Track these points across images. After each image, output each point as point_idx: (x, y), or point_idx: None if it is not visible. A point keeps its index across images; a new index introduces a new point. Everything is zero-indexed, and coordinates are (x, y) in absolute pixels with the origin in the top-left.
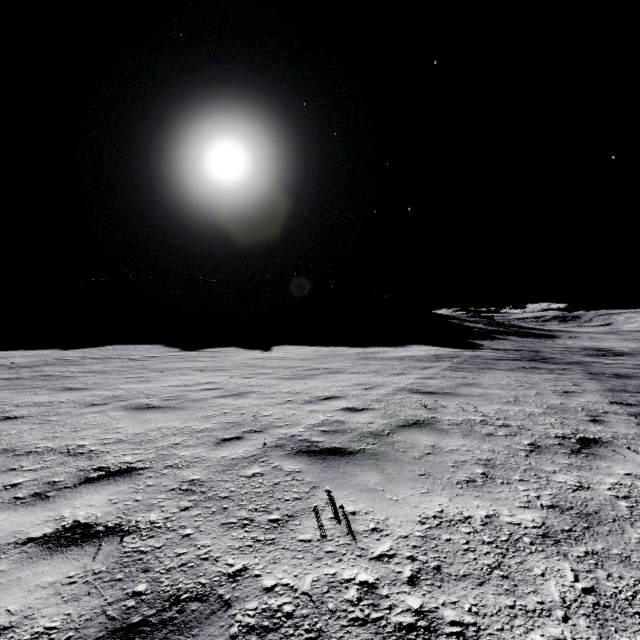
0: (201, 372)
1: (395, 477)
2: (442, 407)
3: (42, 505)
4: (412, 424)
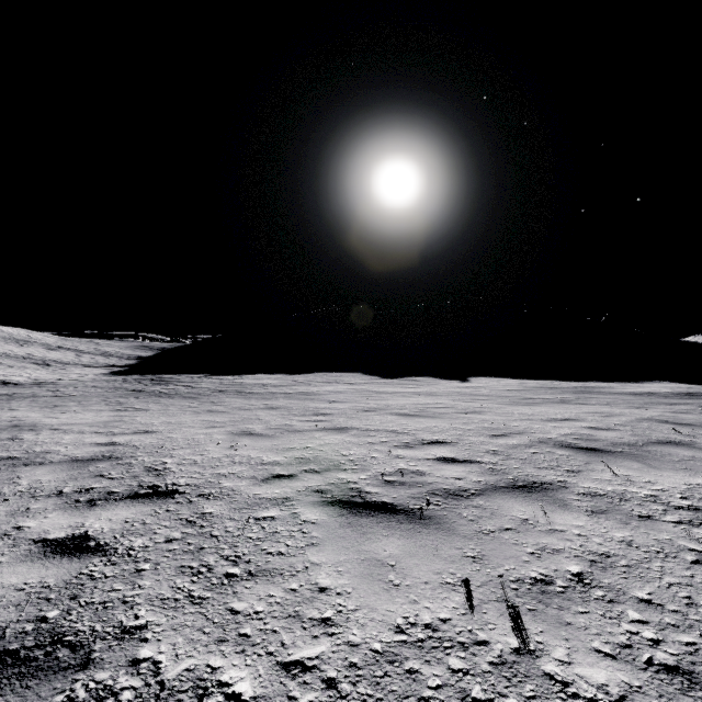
0: (420, 396)
1: (656, 467)
2: (701, 435)
3: (414, 449)
4: (666, 442)
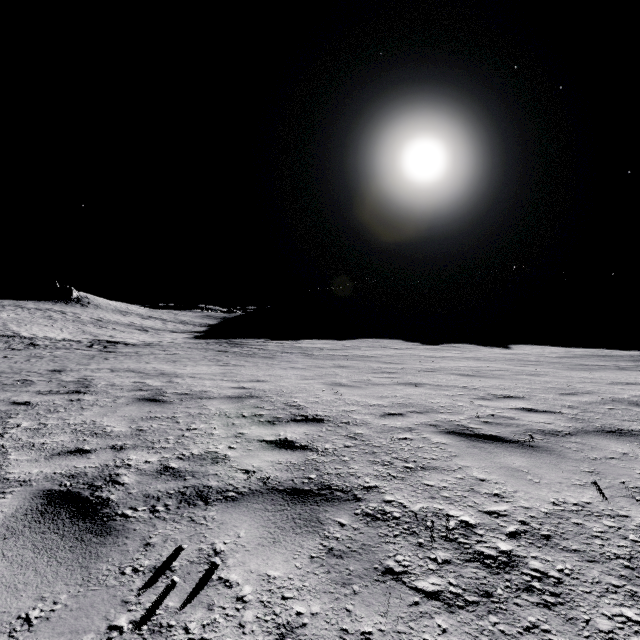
0: (468, 360)
1: None
2: None
3: (492, 401)
4: None
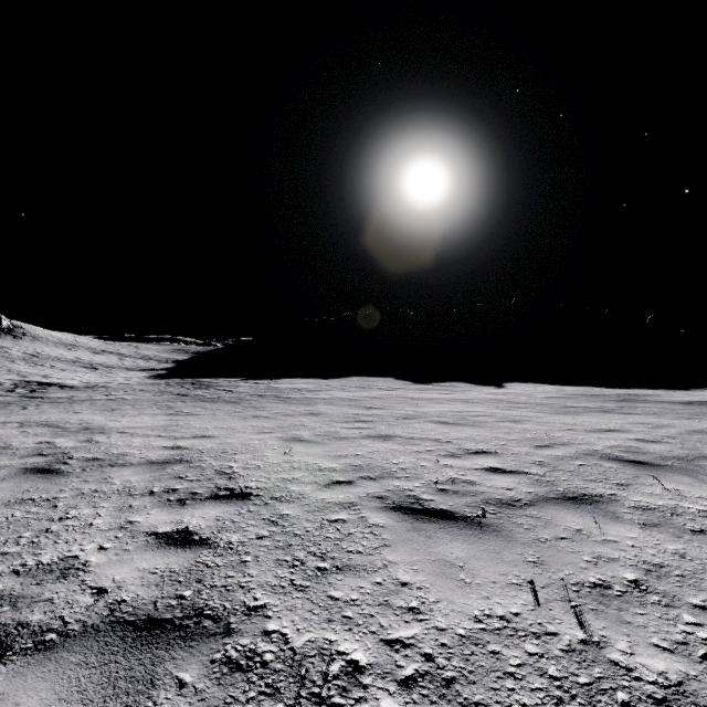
0: (456, 403)
1: None
2: None
3: (461, 459)
4: None
